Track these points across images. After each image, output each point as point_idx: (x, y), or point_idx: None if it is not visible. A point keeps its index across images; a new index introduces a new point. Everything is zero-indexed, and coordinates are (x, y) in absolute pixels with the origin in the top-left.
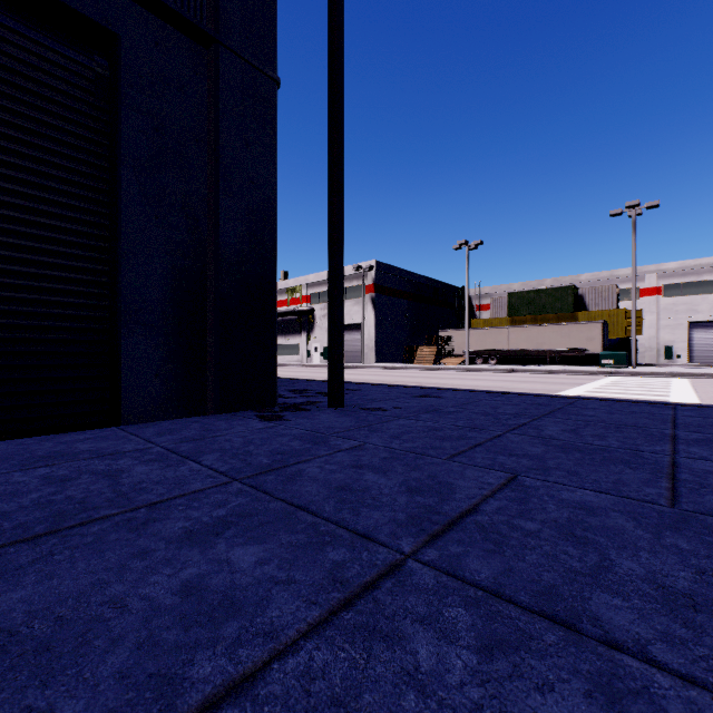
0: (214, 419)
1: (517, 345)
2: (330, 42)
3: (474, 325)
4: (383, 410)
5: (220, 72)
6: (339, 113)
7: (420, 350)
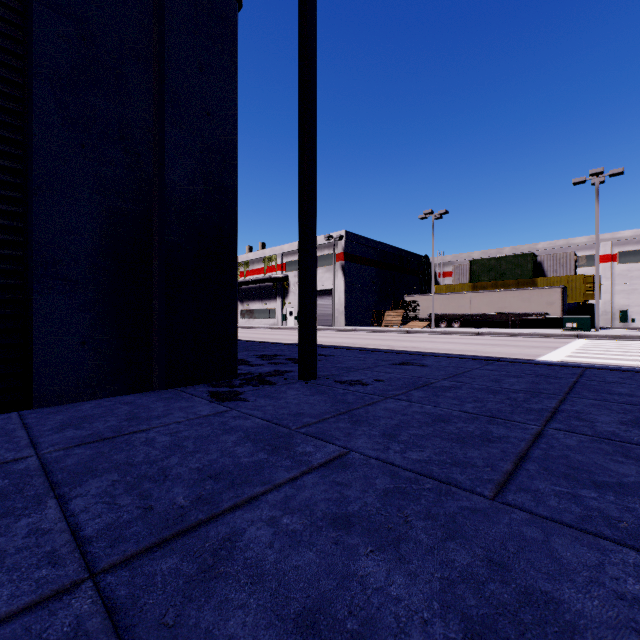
0: (153, 398)
1: (479, 309)
2: None
3: (437, 291)
4: (363, 384)
5: None
6: (310, 32)
7: (387, 314)
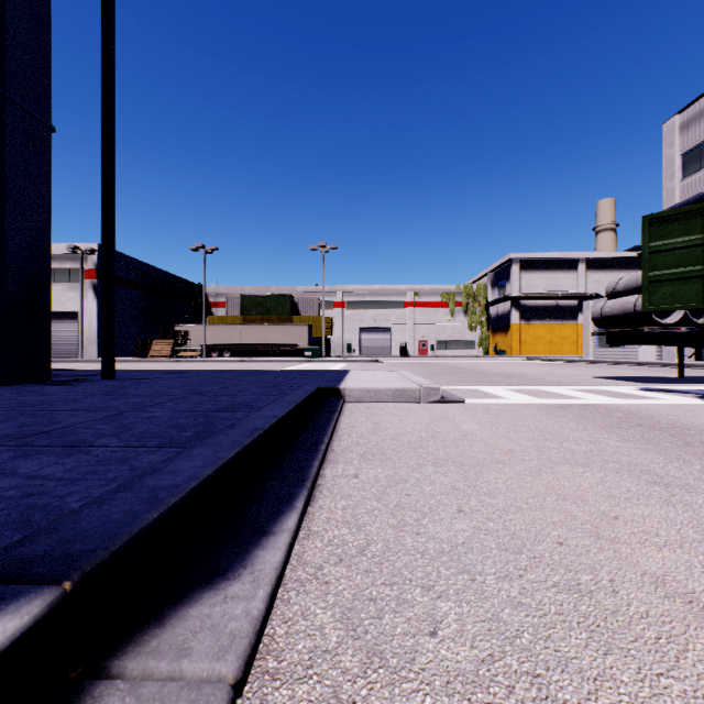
0: (10, 387)
1: (248, 341)
2: (104, 118)
3: (210, 322)
4: (149, 379)
5: (6, 119)
6: (112, 171)
7: (155, 343)
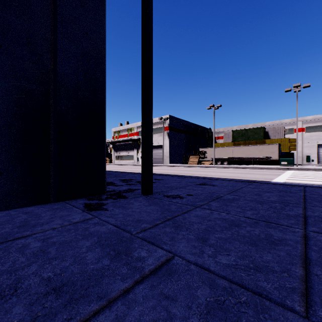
0: (46, 208)
1: (237, 155)
2: None
3: (215, 146)
4: (181, 197)
5: None
6: None
7: (191, 157)
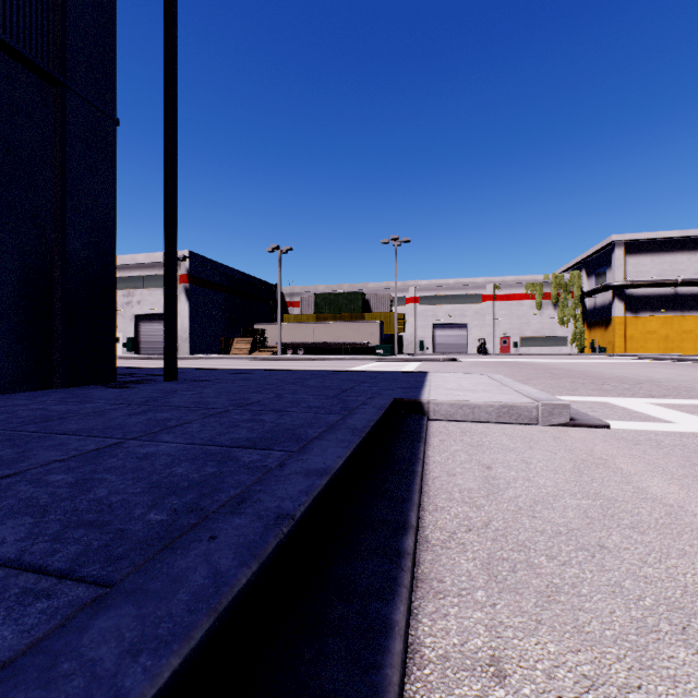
0: (68, 390)
1: (321, 339)
2: (165, 105)
3: (286, 320)
4: (209, 380)
5: (68, 111)
6: (173, 160)
7: (236, 341)
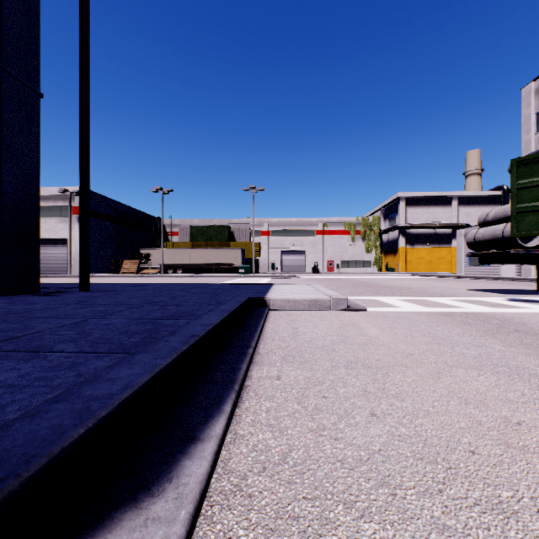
0: (6, 298)
1: (196, 261)
2: (81, 86)
3: (167, 246)
4: (116, 290)
5: (3, 87)
6: (87, 128)
7: (125, 263)
